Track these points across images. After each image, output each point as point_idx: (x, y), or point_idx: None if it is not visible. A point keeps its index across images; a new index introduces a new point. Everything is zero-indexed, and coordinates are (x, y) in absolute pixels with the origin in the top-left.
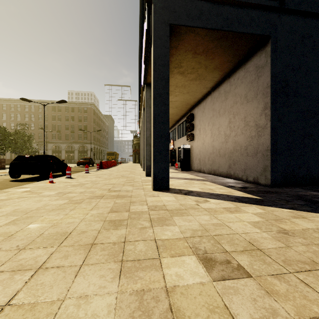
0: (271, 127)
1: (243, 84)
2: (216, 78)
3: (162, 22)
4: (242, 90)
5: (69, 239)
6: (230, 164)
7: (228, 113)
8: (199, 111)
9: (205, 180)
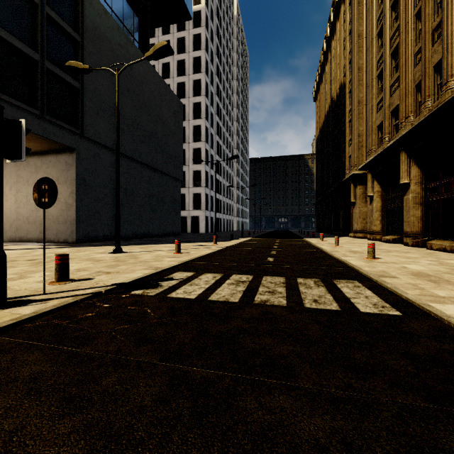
0: (76, 206)
1: (56, 169)
2: None
3: None
4: (54, 173)
5: None
6: (42, 230)
7: None
8: None
9: (18, 245)
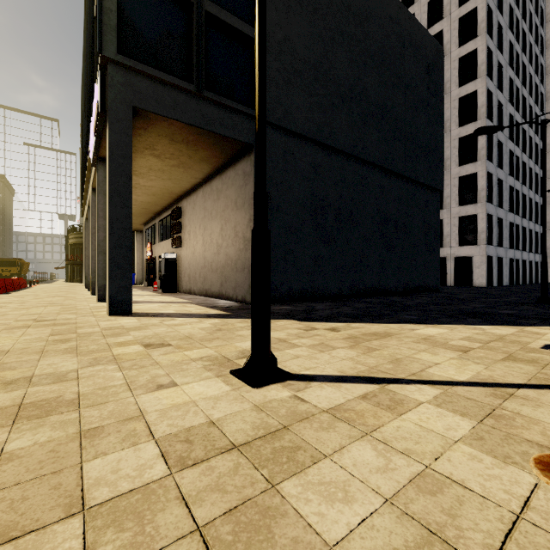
0: None
1: (234, 188)
2: (206, 170)
3: (122, 101)
4: (233, 194)
5: (12, 352)
6: (222, 282)
7: (220, 217)
8: (188, 206)
9: (189, 303)
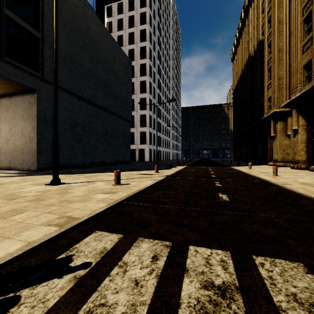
0: (37, 139)
1: (21, 108)
2: None
3: None
4: (20, 111)
5: None
6: (11, 160)
7: (9, 122)
8: None
9: None
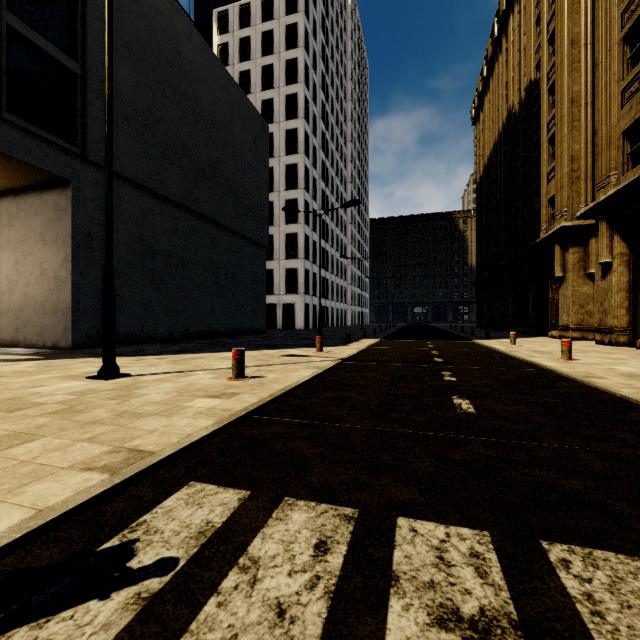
0: (73, 283)
1: (40, 219)
2: None
3: None
4: (38, 225)
5: None
6: (18, 326)
7: (14, 248)
8: None
9: None
